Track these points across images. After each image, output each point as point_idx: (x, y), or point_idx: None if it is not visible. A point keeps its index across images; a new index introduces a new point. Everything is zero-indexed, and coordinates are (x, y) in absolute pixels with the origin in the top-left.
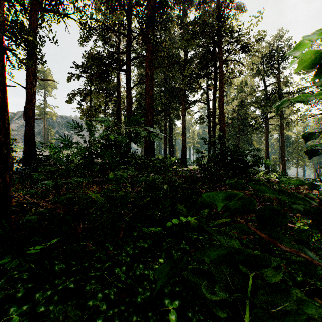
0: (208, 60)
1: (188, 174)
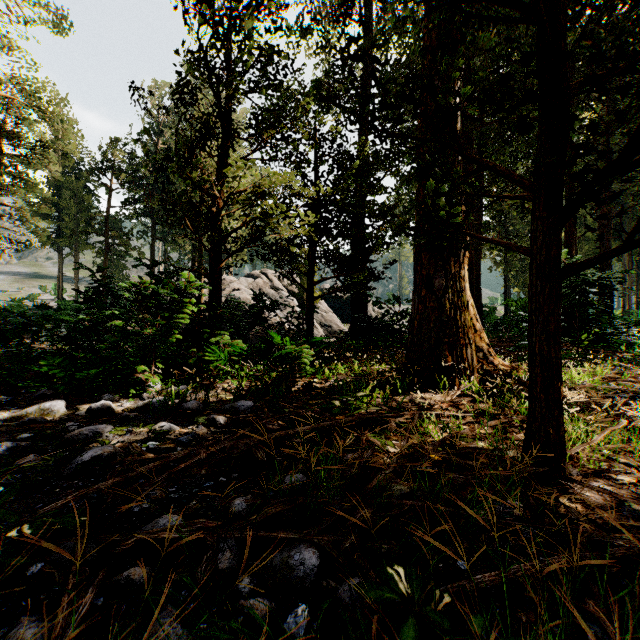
0: None
1: None
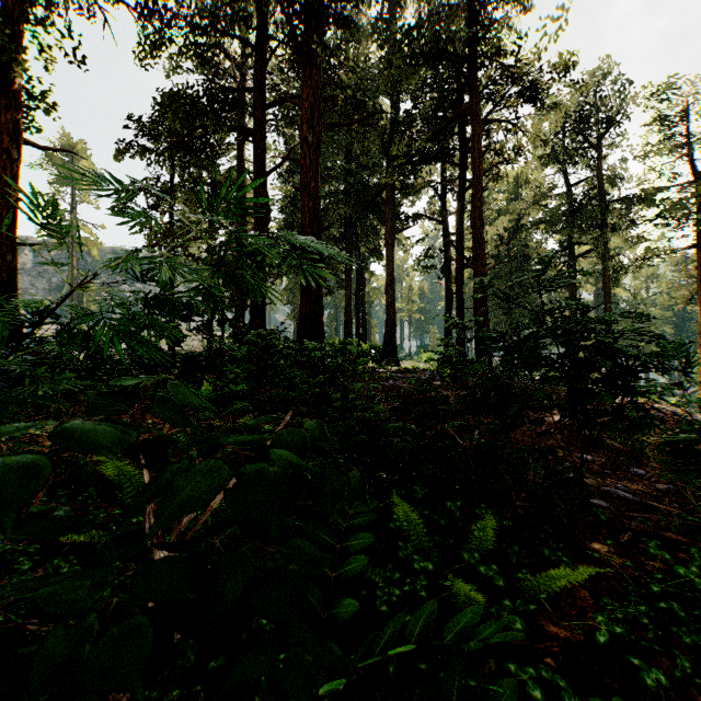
0: (445, 120)
1: (403, 382)
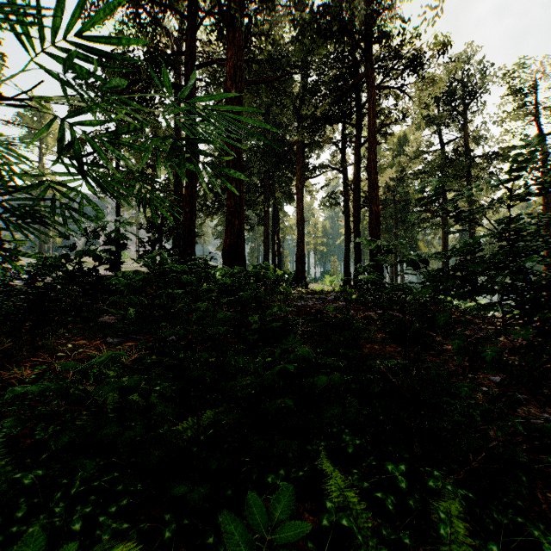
0: (345, 87)
1: (313, 302)
